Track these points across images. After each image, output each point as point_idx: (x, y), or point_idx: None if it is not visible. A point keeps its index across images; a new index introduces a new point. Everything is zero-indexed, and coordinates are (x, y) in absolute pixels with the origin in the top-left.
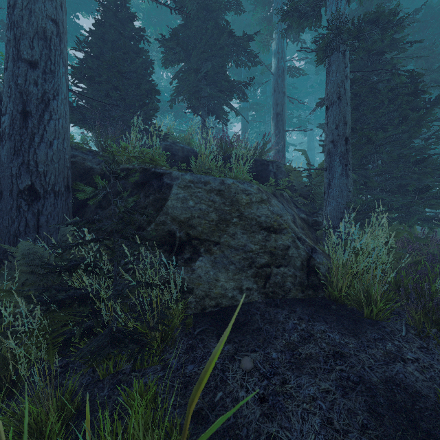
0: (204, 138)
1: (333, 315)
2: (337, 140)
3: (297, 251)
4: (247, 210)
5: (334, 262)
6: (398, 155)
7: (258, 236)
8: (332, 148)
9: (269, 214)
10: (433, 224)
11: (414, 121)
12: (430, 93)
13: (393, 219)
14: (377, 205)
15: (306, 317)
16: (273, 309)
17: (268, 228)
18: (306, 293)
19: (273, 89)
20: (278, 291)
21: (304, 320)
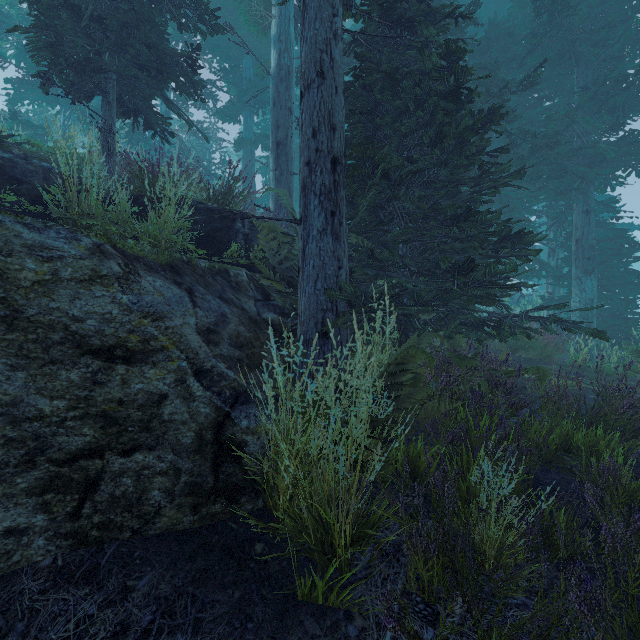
0: (106, 157)
1: (241, 583)
2: (317, 160)
3: (187, 407)
4: (38, 300)
5: (269, 432)
6: (432, 207)
7: (68, 372)
8: (308, 176)
9: (114, 314)
10: (484, 332)
11: (452, 139)
12: (478, 92)
13: (426, 323)
14: (382, 296)
15: (147, 619)
16: (62, 596)
17: (107, 350)
18: (205, 513)
19: (273, 100)
20: (120, 521)
21: (131, 633)
